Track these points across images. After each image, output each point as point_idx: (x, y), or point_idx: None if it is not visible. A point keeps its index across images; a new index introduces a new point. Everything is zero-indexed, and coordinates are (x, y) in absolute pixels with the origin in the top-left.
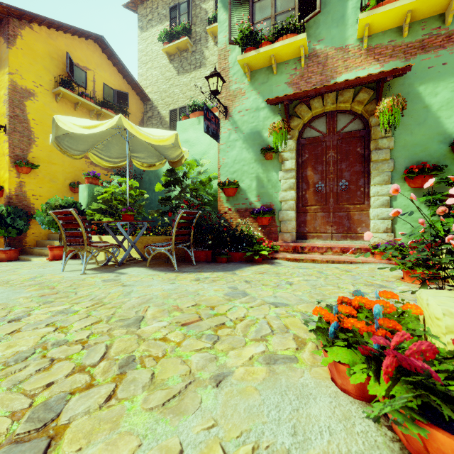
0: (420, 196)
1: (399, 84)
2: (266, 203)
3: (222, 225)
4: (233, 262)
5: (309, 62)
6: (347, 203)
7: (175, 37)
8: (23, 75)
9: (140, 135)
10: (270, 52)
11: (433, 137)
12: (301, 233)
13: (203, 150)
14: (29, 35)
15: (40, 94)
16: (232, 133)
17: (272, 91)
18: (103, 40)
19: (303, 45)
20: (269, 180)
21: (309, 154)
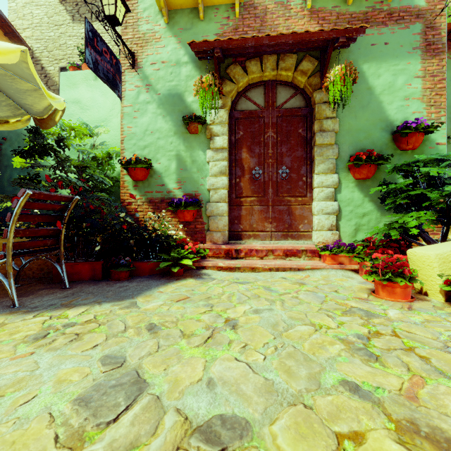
0: (364, 188)
1: (343, 58)
2: (190, 191)
3: (123, 221)
4: (138, 278)
5: (245, 13)
6: (288, 195)
7: None
8: None
9: None
10: None
11: (376, 124)
12: (235, 231)
13: (103, 117)
14: None
15: None
16: (142, 91)
17: None
18: None
19: None
20: (193, 161)
21: (244, 132)
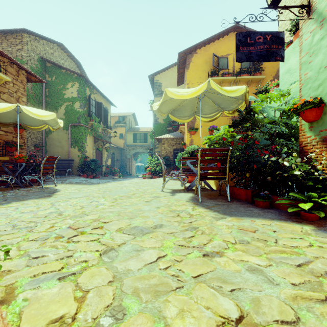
0: None
1: None
2: None
3: (273, 162)
4: (273, 209)
5: None
6: None
7: None
8: (192, 82)
9: (178, 96)
10: None
11: None
12: None
13: None
14: (195, 58)
15: None
16: (315, 32)
17: None
18: (238, 26)
19: None
20: None
21: None
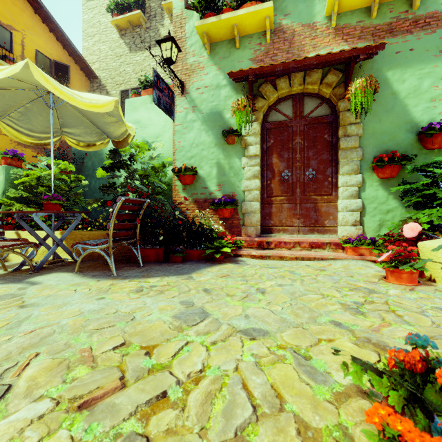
0: (388, 187)
1: (367, 68)
2: (228, 193)
3: (177, 218)
4: (189, 262)
5: (275, 38)
6: (314, 194)
7: (126, 10)
8: None
9: (61, 93)
10: (233, 21)
11: (401, 126)
12: (266, 226)
13: (157, 133)
14: None
15: None
16: (189, 112)
17: (234, 67)
18: None
19: (269, 16)
20: (231, 167)
21: (275, 140)
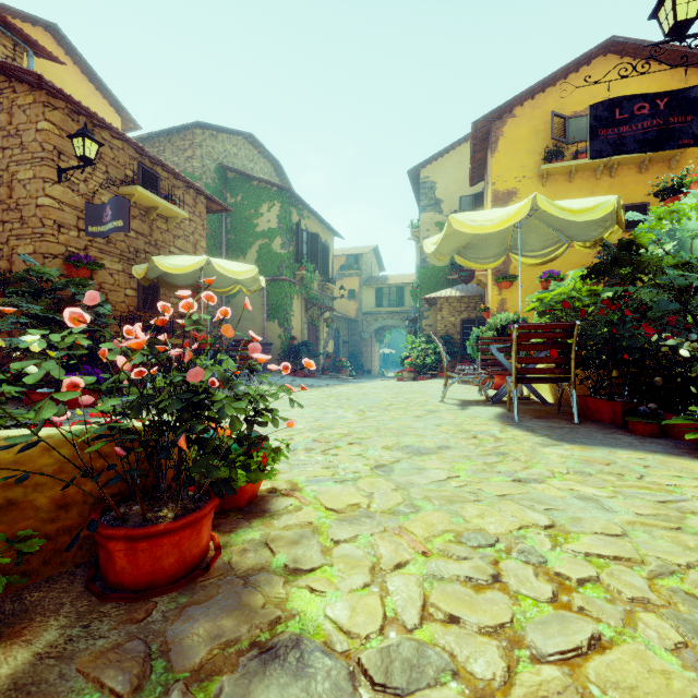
0: None
1: None
2: None
3: (672, 348)
4: (664, 439)
5: None
6: None
7: None
8: (505, 178)
9: (473, 228)
10: None
11: None
12: None
13: None
14: (510, 126)
15: (522, 189)
16: None
17: None
18: (614, 41)
19: None
20: None
21: None
